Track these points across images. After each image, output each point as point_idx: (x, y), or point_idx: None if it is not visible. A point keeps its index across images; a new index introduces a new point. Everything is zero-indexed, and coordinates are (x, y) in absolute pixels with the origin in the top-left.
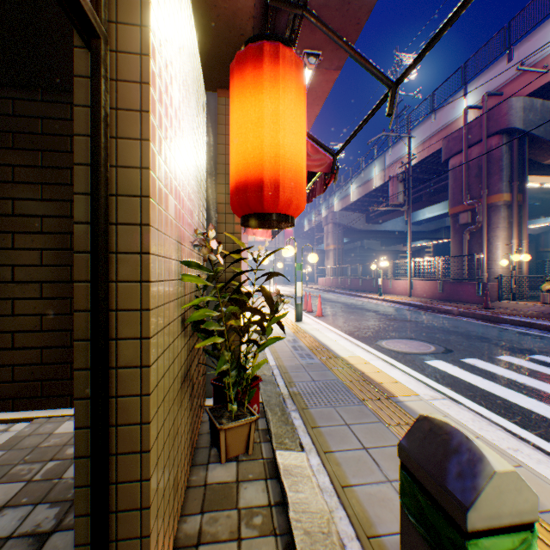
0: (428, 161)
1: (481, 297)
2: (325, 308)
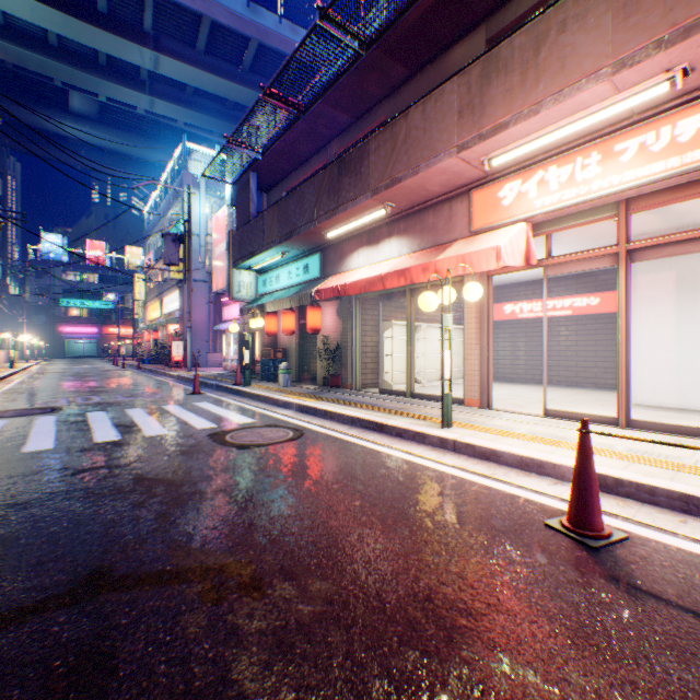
0: None
1: None
2: None
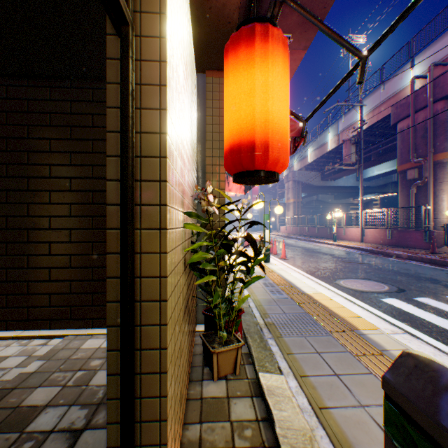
0: (377, 125)
1: (428, 243)
2: (287, 252)
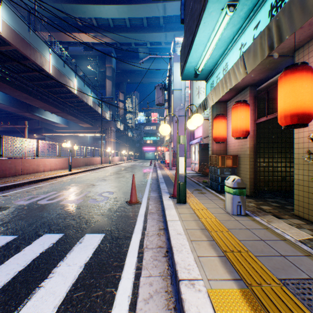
0: None
1: None
2: None
